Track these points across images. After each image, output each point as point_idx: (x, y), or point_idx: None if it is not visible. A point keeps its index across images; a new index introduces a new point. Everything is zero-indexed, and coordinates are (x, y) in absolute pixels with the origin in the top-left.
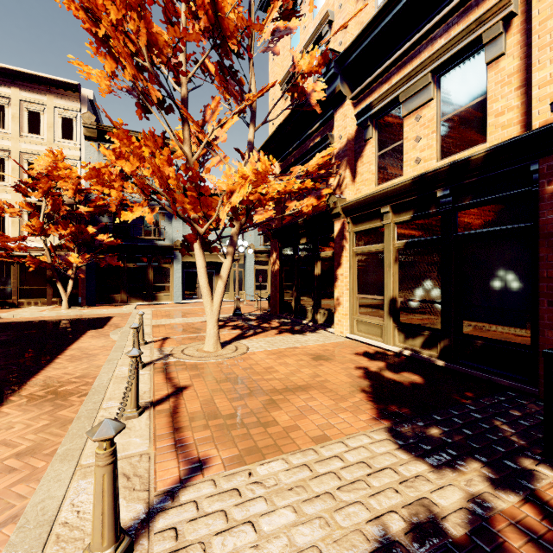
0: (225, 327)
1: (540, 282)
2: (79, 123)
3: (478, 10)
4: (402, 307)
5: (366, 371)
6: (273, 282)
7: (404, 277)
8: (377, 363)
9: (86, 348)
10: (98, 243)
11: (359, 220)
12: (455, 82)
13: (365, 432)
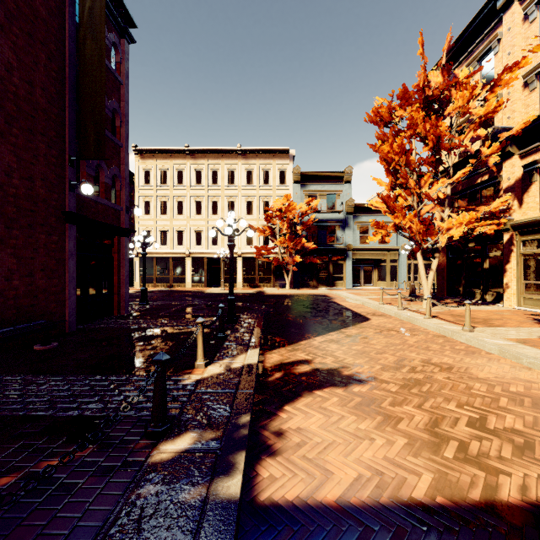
0: (416, 301)
1: None
2: (288, 172)
3: None
4: None
5: (535, 318)
6: (440, 273)
7: None
8: None
9: (350, 305)
10: (307, 248)
11: (525, 233)
12: None
13: (538, 327)
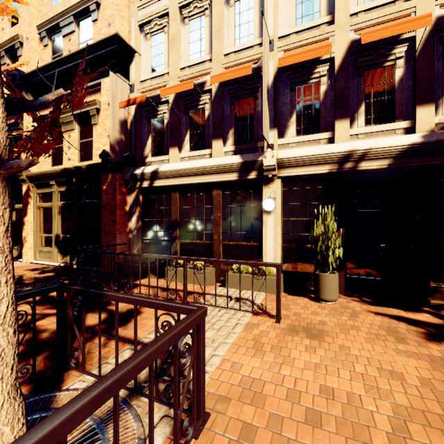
0: None
1: (102, 224)
2: None
3: (91, 97)
4: (63, 240)
5: (22, 276)
6: None
7: (64, 223)
8: (35, 272)
9: None
10: None
11: (40, 186)
12: (85, 125)
13: None
